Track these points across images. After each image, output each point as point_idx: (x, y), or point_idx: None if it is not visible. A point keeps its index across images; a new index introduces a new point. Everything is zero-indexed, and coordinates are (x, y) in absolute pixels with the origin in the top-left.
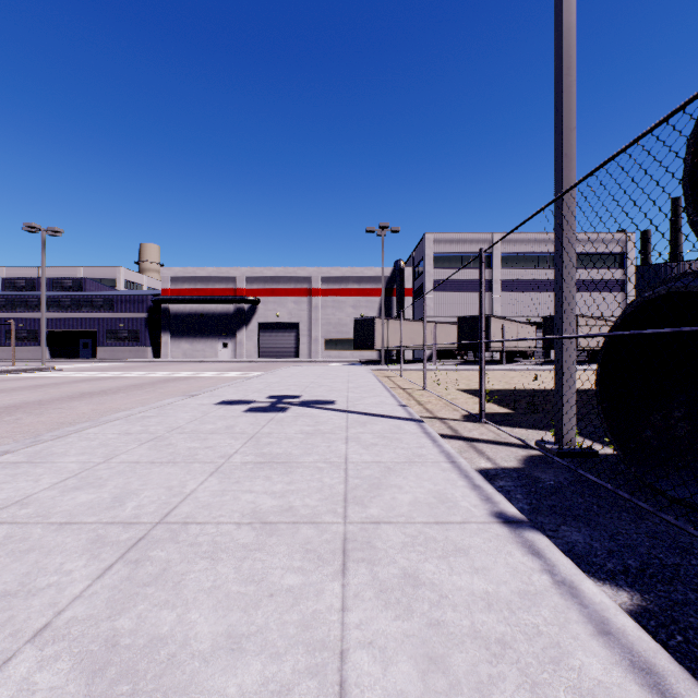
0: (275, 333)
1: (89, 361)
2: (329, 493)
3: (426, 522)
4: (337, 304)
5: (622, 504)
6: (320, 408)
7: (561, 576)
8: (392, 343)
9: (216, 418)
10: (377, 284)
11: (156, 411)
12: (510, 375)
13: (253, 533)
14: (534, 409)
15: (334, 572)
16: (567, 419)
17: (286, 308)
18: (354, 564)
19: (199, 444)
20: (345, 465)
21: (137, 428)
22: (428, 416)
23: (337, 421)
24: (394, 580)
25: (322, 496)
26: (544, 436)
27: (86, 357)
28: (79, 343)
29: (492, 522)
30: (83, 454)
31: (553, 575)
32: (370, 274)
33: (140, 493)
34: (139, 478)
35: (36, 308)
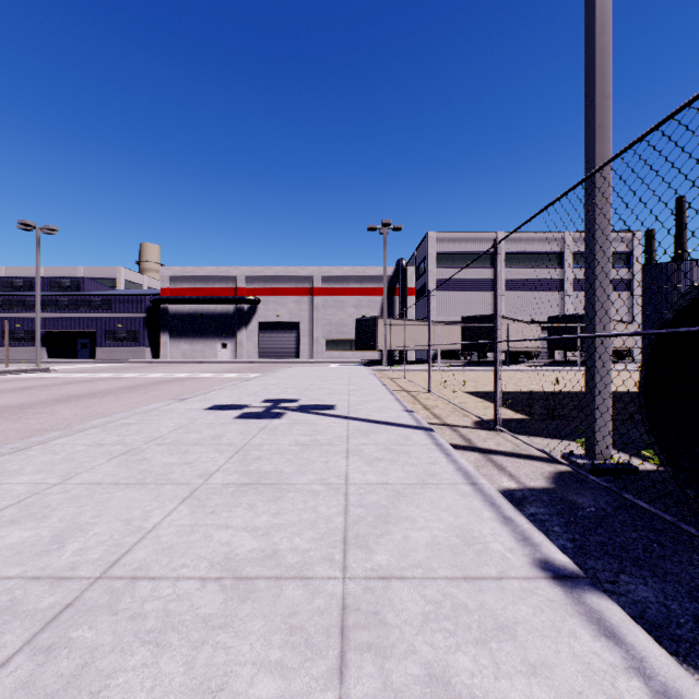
0: (275, 333)
1: (87, 362)
2: (325, 529)
3: (452, 578)
4: (338, 304)
5: (687, 541)
6: (318, 414)
7: (659, 681)
8: (394, 343)
9: (203, 425)
10: (379, 283)
11: (139, 417)
12: (518, 377)
13: (221, 597)
14: (554, 415)
15: (327, 671)
16: (601, 430)
17: (286, 307)
18: (357, 655)
19: (177, 459)
20: (345, 487)
21: (113, 438)
22: (436, 422)
23: (337, 430)
24: (415, 690)
25: (315, 534)
26: (569, 447)
27: (84, 357)
28: (77, 343)
29: (538, 578)
30: (39, 472)
31: (647, 679)
32: (371, 273)
33: (88, 529)
34: (94, 506)
35: (34, 308)
